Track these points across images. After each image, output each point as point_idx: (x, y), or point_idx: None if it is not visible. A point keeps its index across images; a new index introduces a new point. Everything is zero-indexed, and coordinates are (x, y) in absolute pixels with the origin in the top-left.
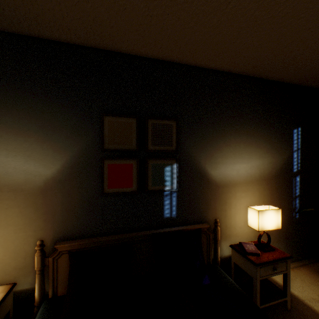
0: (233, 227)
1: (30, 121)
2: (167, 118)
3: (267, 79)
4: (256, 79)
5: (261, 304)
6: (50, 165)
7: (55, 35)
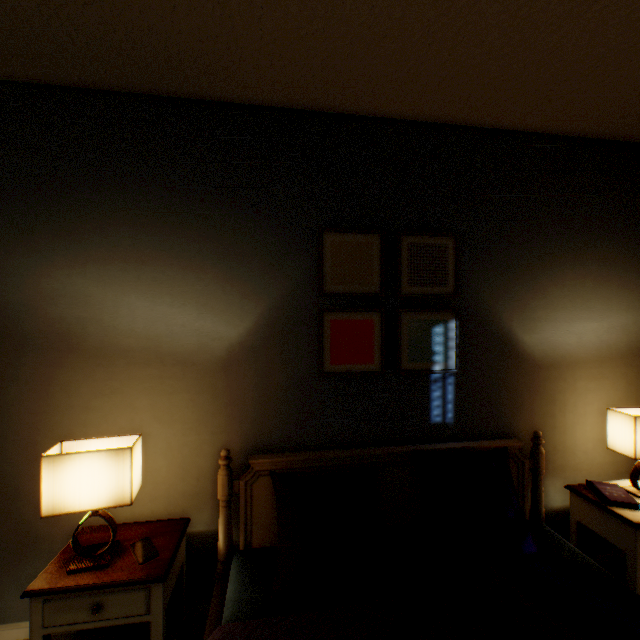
0: (569, 450)
1: (205, 245)
2: (437, 233)
3: None
4: (620, 144)
5: None
6: (236, 321)
7: (247, 94)
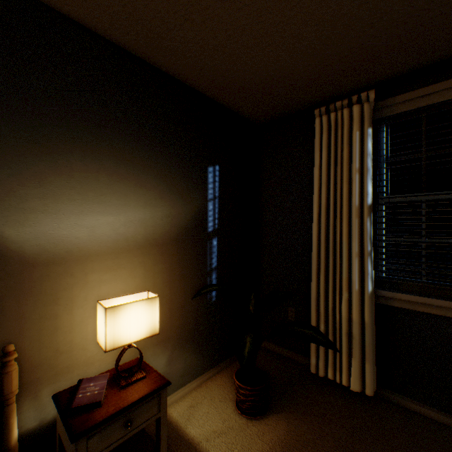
0: (80, 346)
1: None
2: None
3: (162, 70)
4: (139, 59)
5: None
6: None
7: None
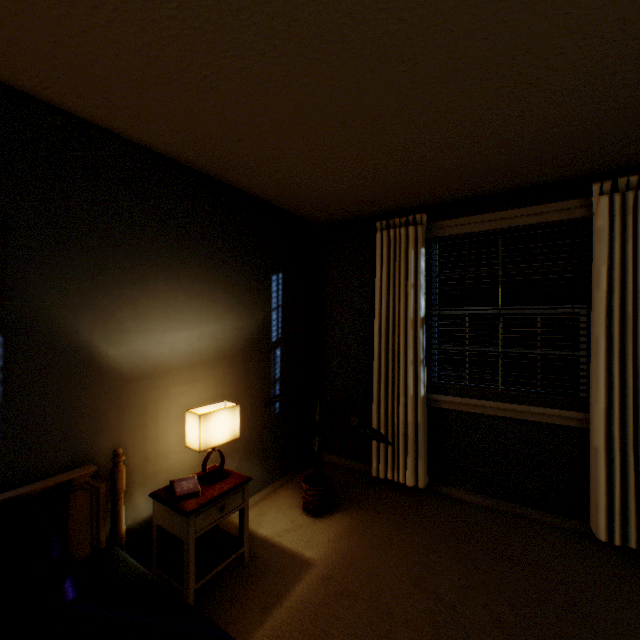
0: (164, 455)
1: None
2: None
3: (231, 185)
4: (211, 179)
5: (200, 580)
6: None
7: None
